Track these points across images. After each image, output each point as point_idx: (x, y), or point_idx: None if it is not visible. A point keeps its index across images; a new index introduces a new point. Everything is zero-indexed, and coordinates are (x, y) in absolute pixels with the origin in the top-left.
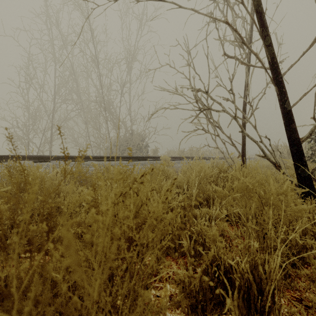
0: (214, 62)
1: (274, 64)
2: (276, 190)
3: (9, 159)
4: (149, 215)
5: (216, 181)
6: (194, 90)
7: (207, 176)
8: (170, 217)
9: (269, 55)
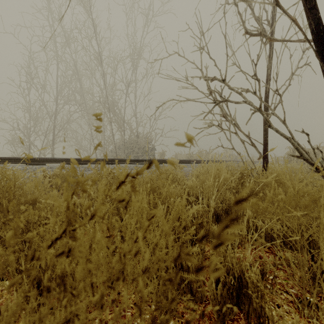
0: (231, 46)
1: (320, 32)
2: None
3: None
4: None
5: (237, 188)
6: (208, 78)
7: (226, 181)
8: None
9: (312, 20)
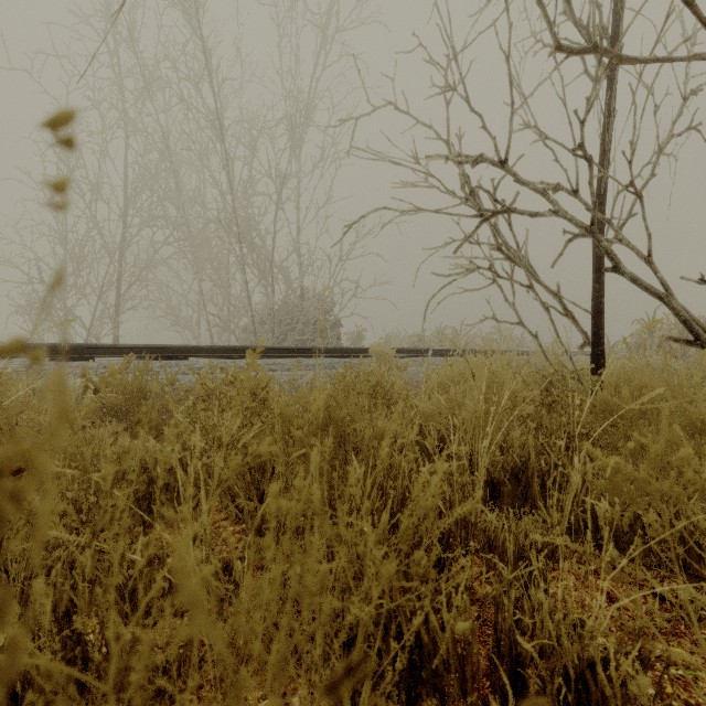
0: (519, 85)
1: None
2: None
3: None
4: None
5: (537, 417)
6: (465, 159)
7: (513, 401)
8: None
9: None
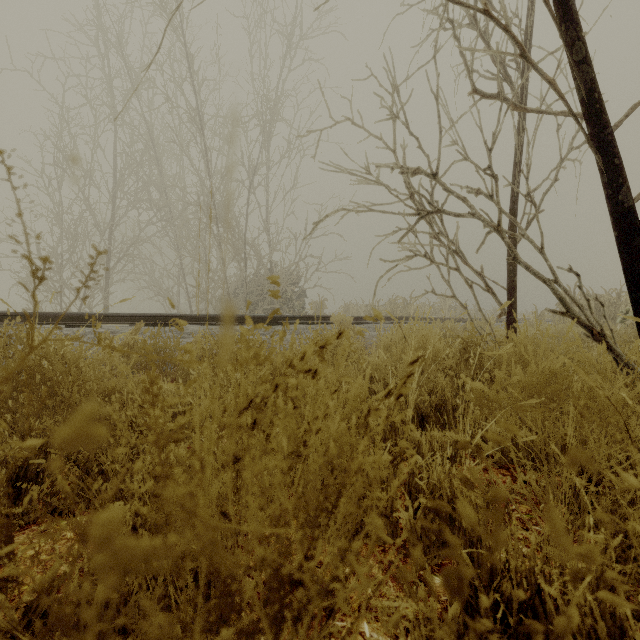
0: (448, 112)
1: (595, 104)
2: (603, 389)
3: (7, 319)
4: (347, 482)
5: (457, 368)
6: (406, 170)
7: (437, 356)
8: (401, 481)
9: (582, 83)
